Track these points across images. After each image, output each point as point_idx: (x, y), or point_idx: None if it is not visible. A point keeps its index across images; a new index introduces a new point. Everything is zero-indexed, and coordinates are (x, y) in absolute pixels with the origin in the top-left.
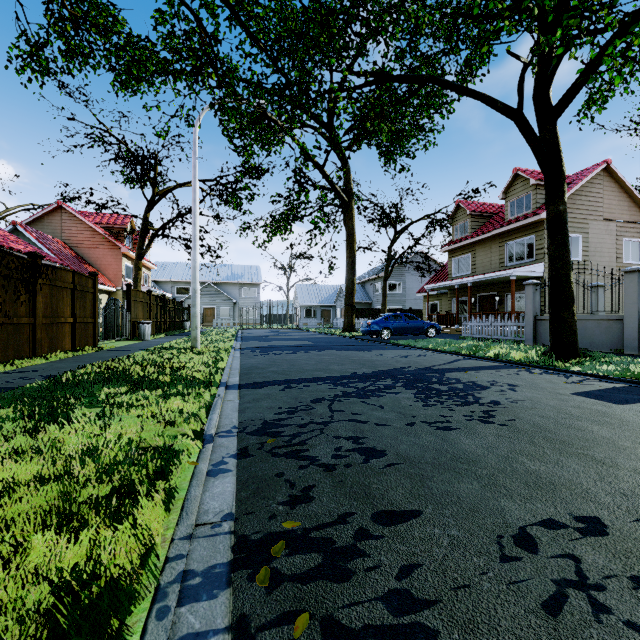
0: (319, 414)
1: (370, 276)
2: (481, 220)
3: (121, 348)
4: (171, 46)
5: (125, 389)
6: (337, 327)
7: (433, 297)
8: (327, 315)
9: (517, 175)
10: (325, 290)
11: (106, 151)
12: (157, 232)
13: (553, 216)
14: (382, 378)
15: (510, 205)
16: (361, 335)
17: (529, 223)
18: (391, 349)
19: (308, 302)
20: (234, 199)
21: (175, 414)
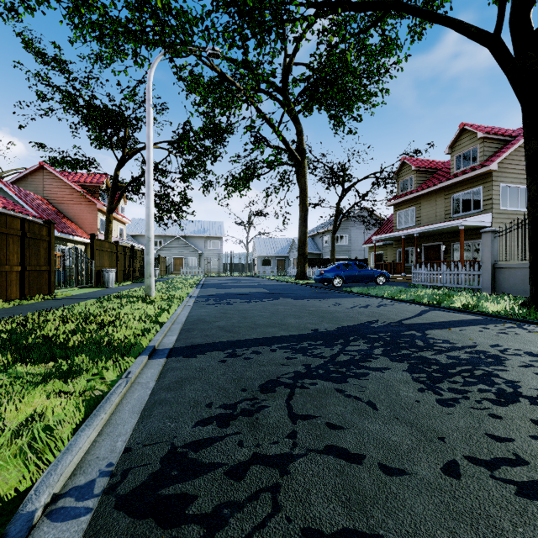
0: (271, 427)
1: (319, 230)
2: (425, 175)
3: (75, 296)
4: (130, 2)
5: (2, 362)
6: (290, 275)
7: (378, 248)
8: (281, 264)
9: (463, 130)
10: (280, 243)
11: (77, 112)
12: (126, 188)
13: (535, 151)
14: (351, 339)
15: (456, 159)
16: (313, 282)
17: (476, 175)
18: (346, 297)
19: (265, 253)
20: (185, 142)
21: (17, 430)
